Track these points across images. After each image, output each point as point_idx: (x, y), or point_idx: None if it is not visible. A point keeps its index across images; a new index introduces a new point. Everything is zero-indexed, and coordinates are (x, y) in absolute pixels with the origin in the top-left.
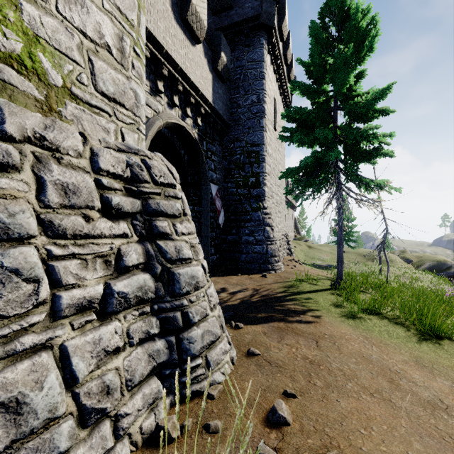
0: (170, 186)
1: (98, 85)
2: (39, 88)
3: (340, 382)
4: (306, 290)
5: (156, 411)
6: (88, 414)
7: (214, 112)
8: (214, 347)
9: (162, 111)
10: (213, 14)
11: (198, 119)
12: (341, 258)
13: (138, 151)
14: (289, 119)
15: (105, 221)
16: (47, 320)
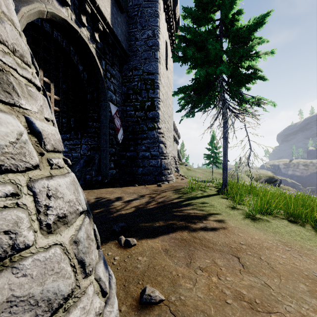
0: None
1: None
2: None
3: None
4: (199, 195)
5: None
6: None
7: (113, 35)
8: None
9: (48, 1)
10: None
11: (95, 34)
12: (226, 166)
13: None
14: (182, 41)
15: None
16: None
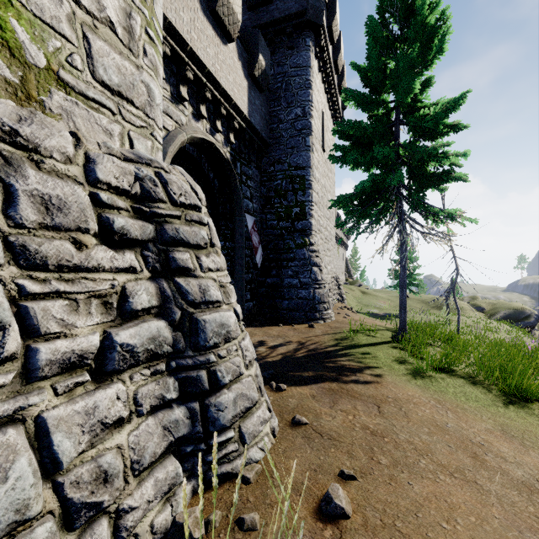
0: (193, 209)
1: (96, 72)
2: (11, 66)
3: (411, 459)
4: (363, 343)
5: (173, 501)
6: (76, 512)
7: (250, 127)
8: (250, 416)
9: (186, 123)
10: (248, 9)
11: (230, 135)
12: (404, 304)
13: (151, 161)
14: (342, 135)
15: (104, 250)
16: (18, 382)
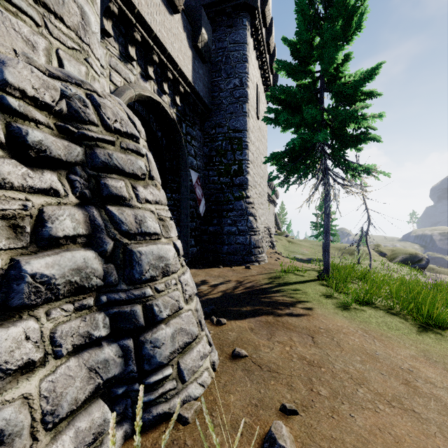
0: (130, 138)
1: None
2: None
3: (349, 389)
4: (293, 281)
5: None
6: None
7: (194, 93)
8: (189, 351)
9: (135, 82)
10: None
11: (176, 98)
12: (328, 247)
13: (82, 82)
14: (274, 100)
15: (13, 164)
16: None
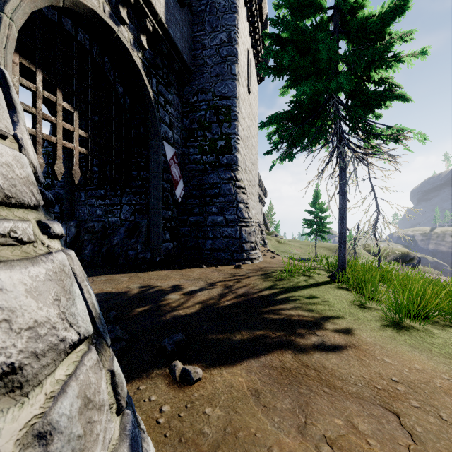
0: None
1: None
2: None
3: None
4: (302, 284)
5: None
6: None
7: (168, 39)
8: None
9: None
10: None
11: (141, 36)
12: (344, 238)
13: None
14: (274, 42)
15: None
16: None
